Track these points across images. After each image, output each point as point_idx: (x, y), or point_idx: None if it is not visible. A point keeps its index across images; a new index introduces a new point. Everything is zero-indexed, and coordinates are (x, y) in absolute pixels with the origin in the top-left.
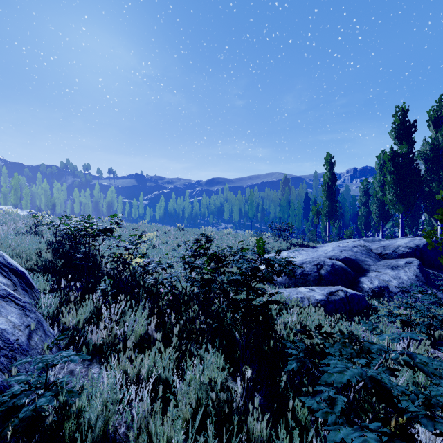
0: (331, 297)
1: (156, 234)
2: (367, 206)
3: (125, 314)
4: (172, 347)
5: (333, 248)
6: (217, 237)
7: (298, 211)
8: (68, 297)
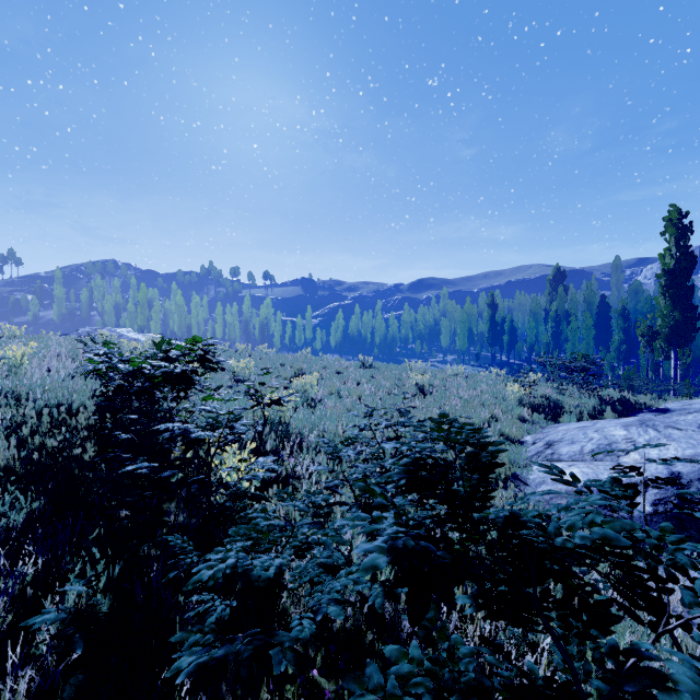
0: None
1: (322, 376)
2: None
3: None
4: None
5: None
6: (435, 383)
7: (587, 331)
8: None
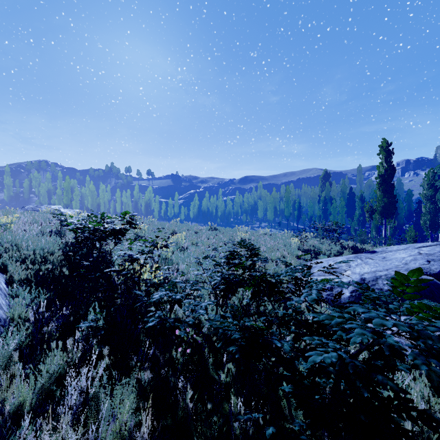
0: None
1: (187, 234)
2: (433, 202)
3: (102, 393)
4: None
5: (414, 256)
6: (252, 238)
7: (341, 208)
8: (43, 334)
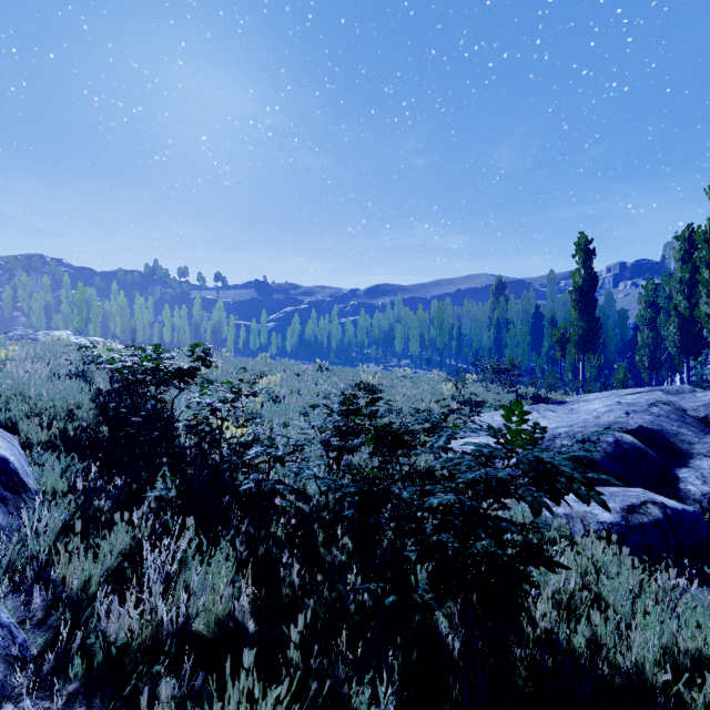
0: (633, 517)
1: (282, 378)
2: (654, 328)
3: (189, 566)
4: (282, 686)
5: (610, 406)
6: (384, 383)
7: (523, 338)
8: (93, 510)
